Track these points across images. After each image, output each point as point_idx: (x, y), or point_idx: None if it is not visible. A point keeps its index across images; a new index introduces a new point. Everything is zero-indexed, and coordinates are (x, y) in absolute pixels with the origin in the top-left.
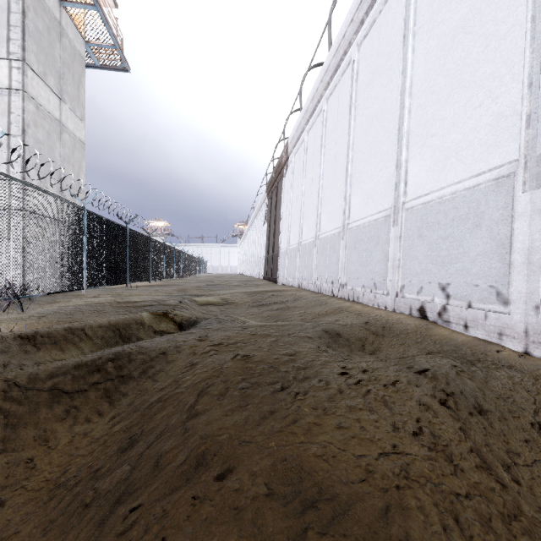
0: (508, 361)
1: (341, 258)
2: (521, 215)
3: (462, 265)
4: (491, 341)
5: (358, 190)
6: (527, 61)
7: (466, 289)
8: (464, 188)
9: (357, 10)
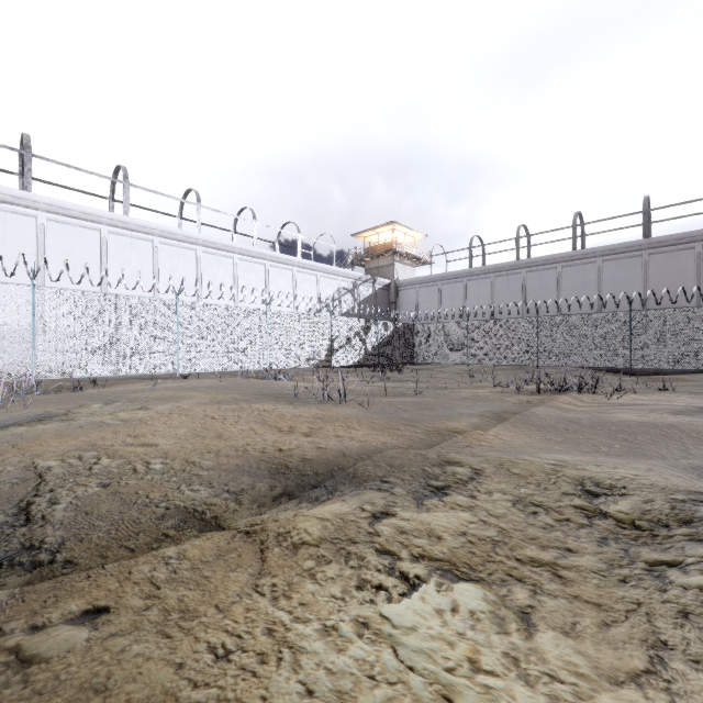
0: None
1: None
2: None
3: None
4: None
5: None
6: None
7: None
8: None
9: None
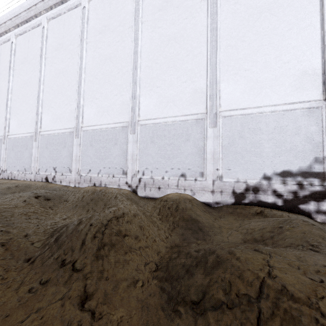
0: (69, 189)
1: (3, 155)
2: (75, 145)
3: (61, 160)
4: (67, 185)
5: (15, 118)
6: (77, 99)
7: (61, 169)
8: (61, 132)
9: (14, 17)
